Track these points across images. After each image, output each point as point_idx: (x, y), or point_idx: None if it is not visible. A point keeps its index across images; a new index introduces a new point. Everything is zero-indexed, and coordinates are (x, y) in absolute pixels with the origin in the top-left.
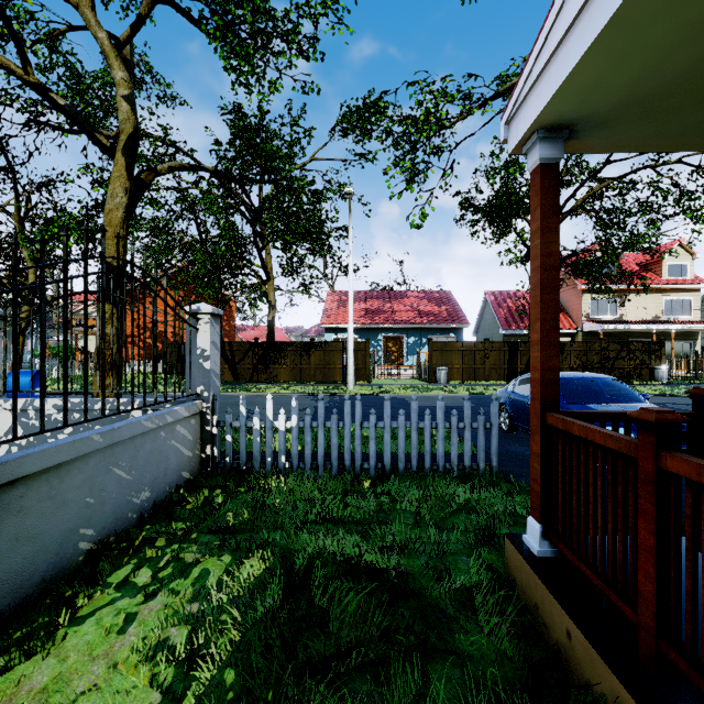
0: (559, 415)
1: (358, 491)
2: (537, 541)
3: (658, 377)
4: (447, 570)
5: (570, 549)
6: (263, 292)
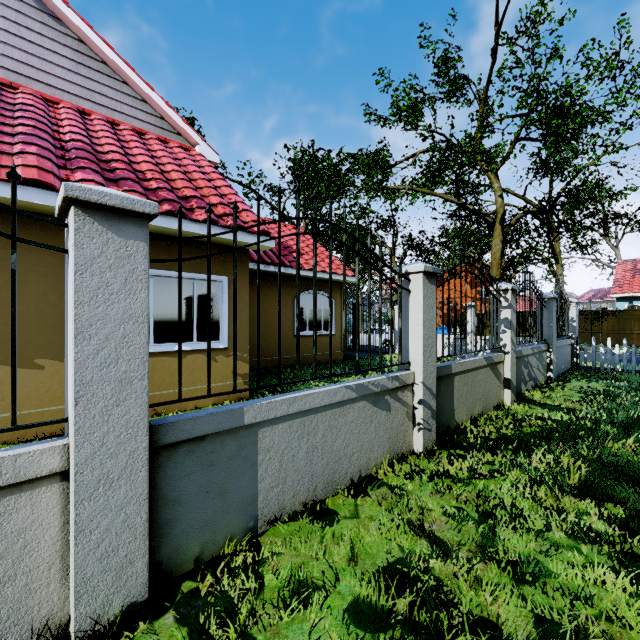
0: None
1: None
2: None
3: None
4: None
5: None
6: (551, 271)
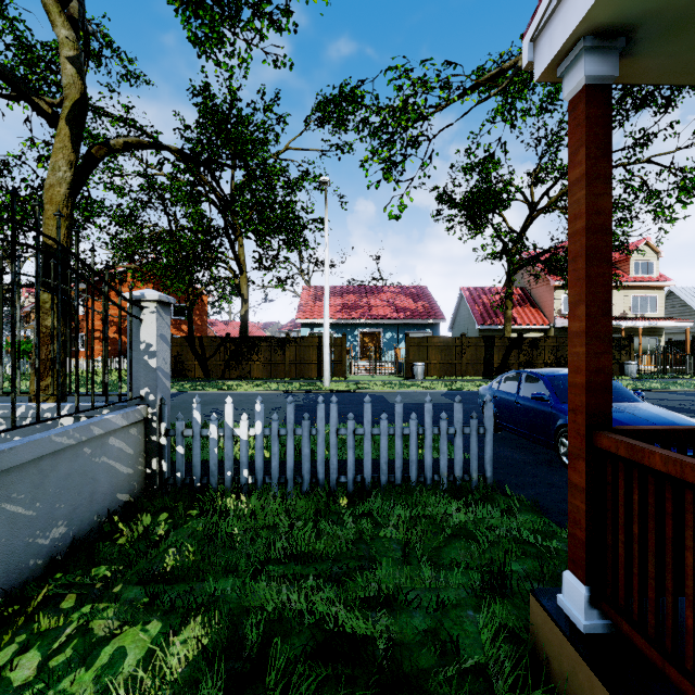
0: (617, 435)
1: (333, 511)
2: (582, 610)
3: (628, 372)
4: (453, 642)
5: (644, 636)
6: (235, 285)
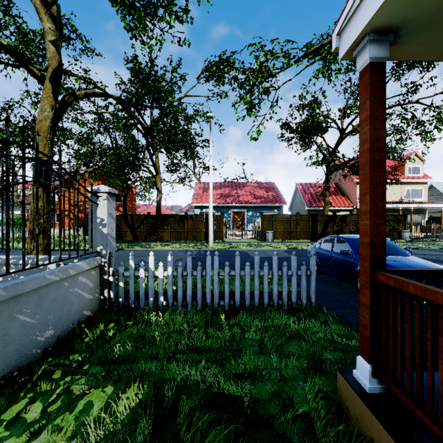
0: (388, 273)
1: (216, 322)
2: (367, 379)
3: (403, 237)
4: (290, 399)
5: (403, 392)
6: (153, 182)
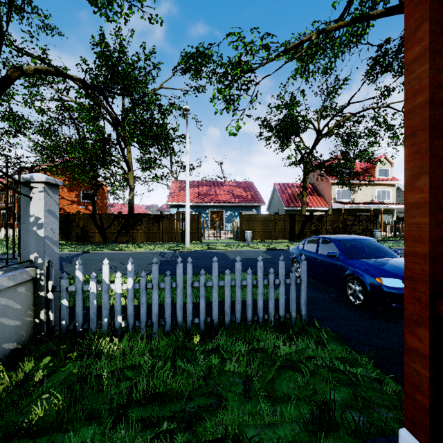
0: None
1: (188, 347)
2: None
3: (375, 236)
4: None
5: None
6: (125, 178)
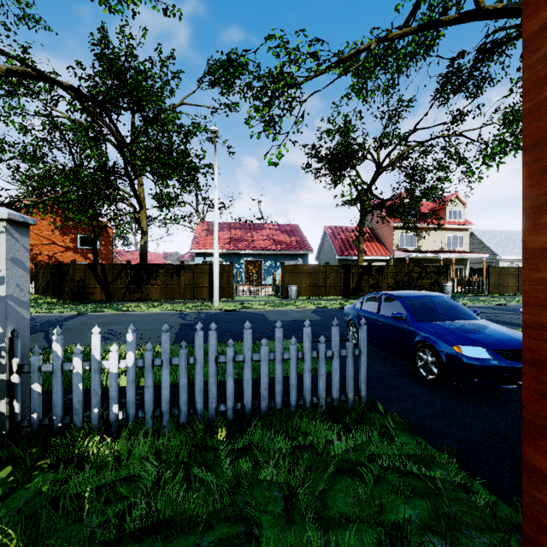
0: None
1: (210, 446)
2: None
3: (446, 292)
4: None
5: None
6: (136, 219)
